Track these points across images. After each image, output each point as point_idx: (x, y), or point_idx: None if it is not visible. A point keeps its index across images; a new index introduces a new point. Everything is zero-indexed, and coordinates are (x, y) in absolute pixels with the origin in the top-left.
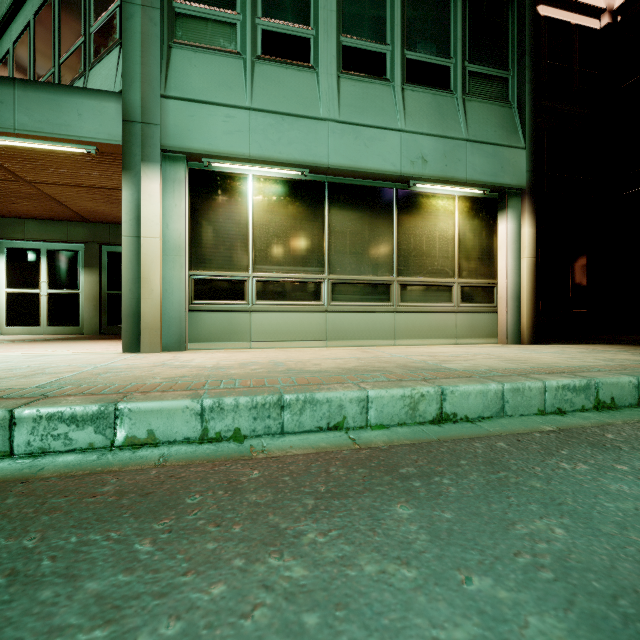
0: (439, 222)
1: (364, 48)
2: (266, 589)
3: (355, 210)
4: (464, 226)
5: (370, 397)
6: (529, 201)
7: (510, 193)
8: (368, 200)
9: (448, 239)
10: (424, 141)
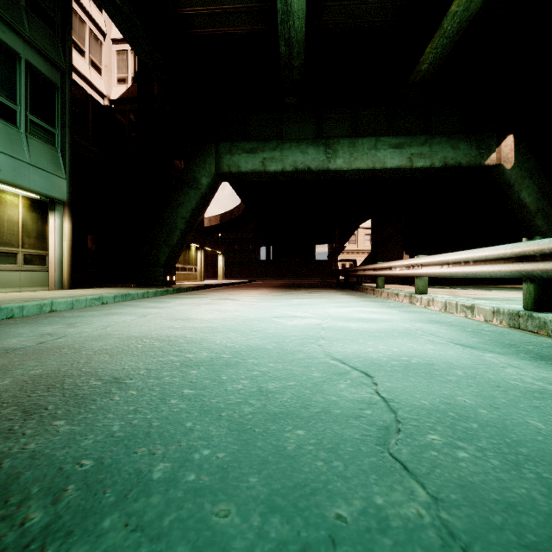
0: (8, 210)
1: None
2: (55, 319)
3: None
4: (26, 216)
5: (24, 306)
6: (69, 209)
7: (57, 202)
8: None
9: (15, 222)
10: None
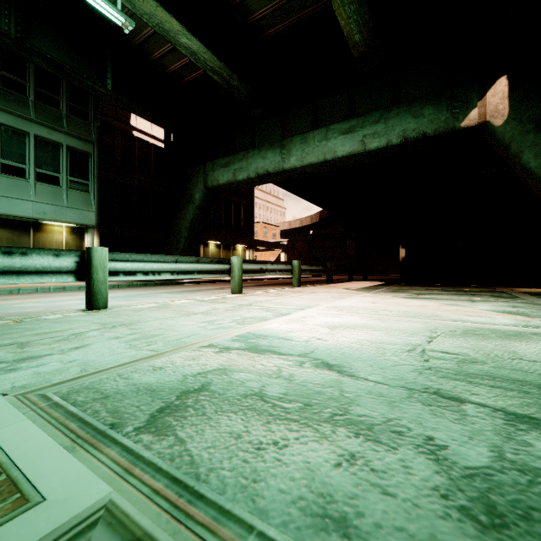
0: (55, 235)
1: (14, 165)
2: None
3: (9, 229)
4: (68, 237)
5: None
6: (97, 231)
7: (89, 227)
8: (17, 225)
9: (60, 242)
10: (45, 206)
